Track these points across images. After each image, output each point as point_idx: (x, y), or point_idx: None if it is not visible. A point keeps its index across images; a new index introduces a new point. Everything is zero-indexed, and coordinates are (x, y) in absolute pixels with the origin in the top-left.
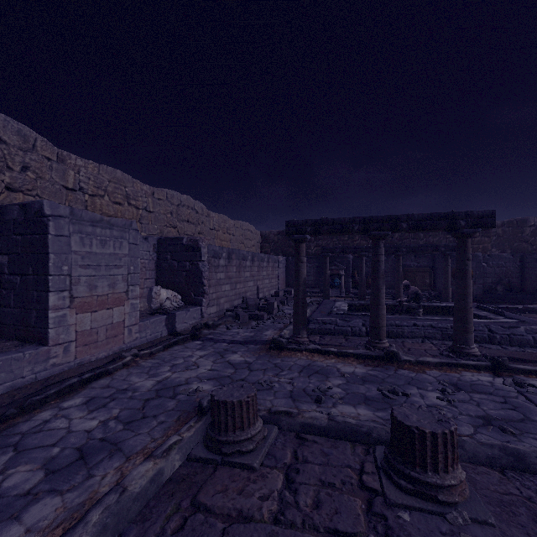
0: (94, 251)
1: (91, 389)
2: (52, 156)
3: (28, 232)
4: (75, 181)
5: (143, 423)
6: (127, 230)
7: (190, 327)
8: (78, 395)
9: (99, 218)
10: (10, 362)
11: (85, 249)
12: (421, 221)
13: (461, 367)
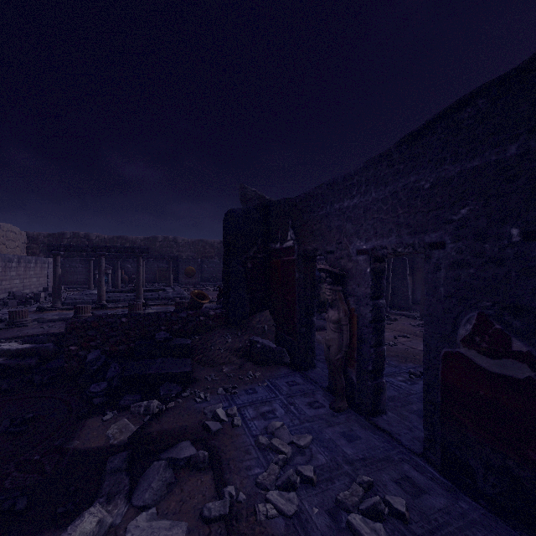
0: None
1: None
2: None
3: None
4: None
5: None
6: None
7: None
8: None
9: None
10: None
11: None
12: (120, 249)
13: None
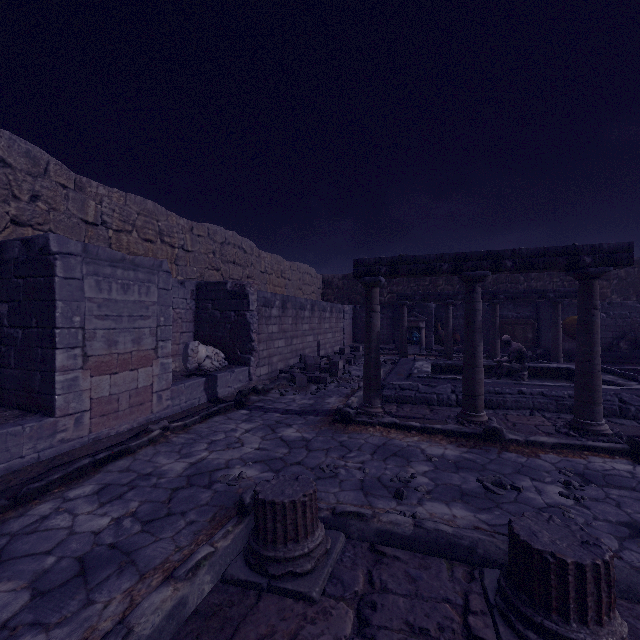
0: (114, 298)
1: (107, 473)
2: (68, 183)
3: (32, 273)
4: (96, 214)
5: (167, 523)
6: (155, 272)
7: (235, 392)
8: (89, 481)
9: (120, 257)
10: (5, 438)
11: (102, 295)
12: (531, 257)
13: (588, 451)
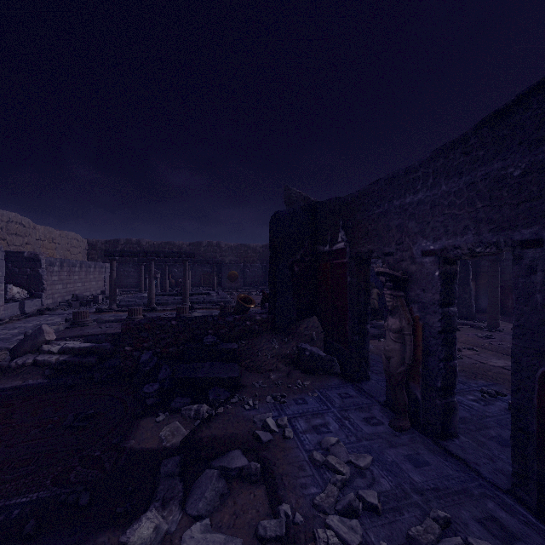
0: None
1: None
2: None
3: None
4: None
5: None
6: None
7: (35, 311)
8: None
9: None
10: None
11: None
12: (169, 254)
13: None
